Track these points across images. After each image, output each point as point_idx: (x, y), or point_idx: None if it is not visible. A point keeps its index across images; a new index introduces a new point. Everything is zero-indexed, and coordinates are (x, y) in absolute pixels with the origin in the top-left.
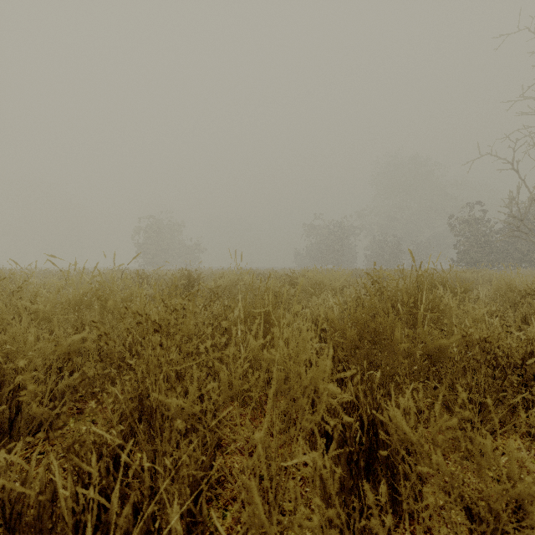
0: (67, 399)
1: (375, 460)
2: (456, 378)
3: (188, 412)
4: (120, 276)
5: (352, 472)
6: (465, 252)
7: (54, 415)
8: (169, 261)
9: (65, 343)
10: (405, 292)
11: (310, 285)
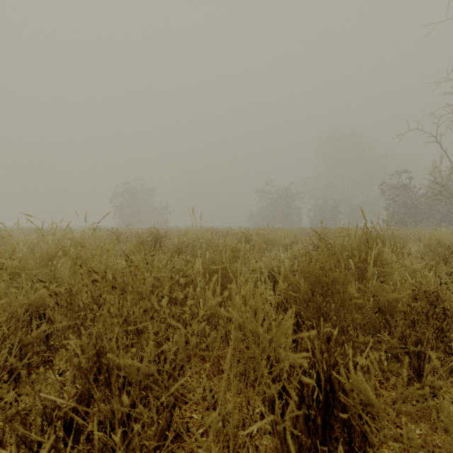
0: (34, 351)
1: (332, 416)
2: (404, 330)
3: (143, 372)
4: (98, 233)
5: (310, 431)
6: (394, 213)
7: (25, 363)
8: (142, 221)
9: (33, 297)
10: (350, 248)
11: (263, 241)
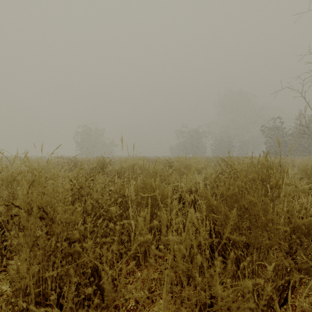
0: None
1: None
2: None
3: None
4: (62, 161)
5: None
6: (270, 147)
7: None
8: (95, 152)
9: None
10: (252, 172)
11: (182, 167)
